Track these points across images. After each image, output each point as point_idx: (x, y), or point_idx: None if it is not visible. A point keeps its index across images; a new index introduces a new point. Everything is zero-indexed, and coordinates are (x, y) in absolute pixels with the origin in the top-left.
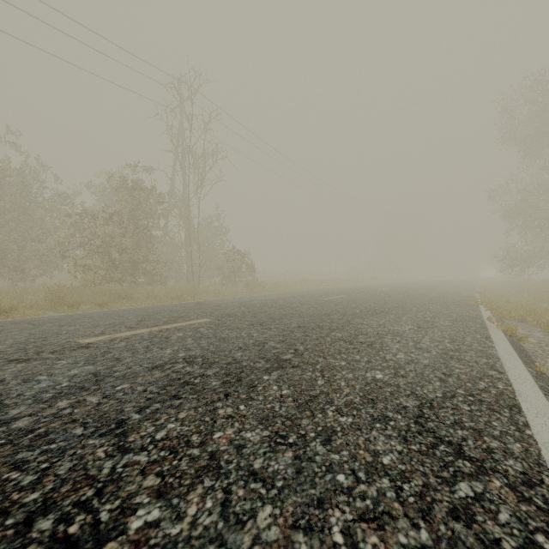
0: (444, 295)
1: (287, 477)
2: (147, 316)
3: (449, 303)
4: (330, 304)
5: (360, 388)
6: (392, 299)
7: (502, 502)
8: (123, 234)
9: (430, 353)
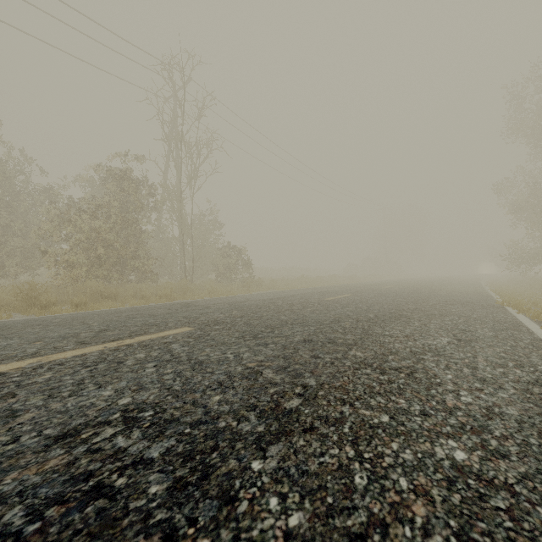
0: (458, 294)
1: None
2: (116, 322)
3: (470, 303)
4: (337, 306)
5: (442, 498)
6: (404, 299)
7: None
8: (110, 228)
9: (506, 391)
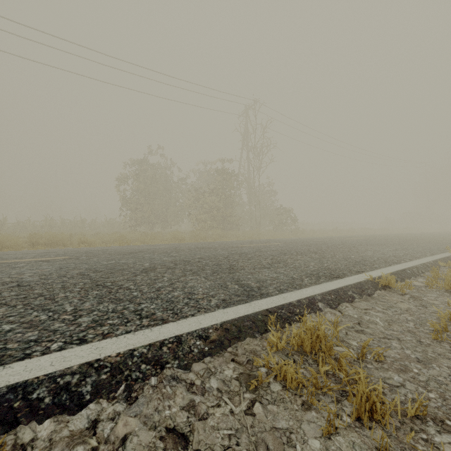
0: None
1: (316, 262)
2: (250, 242)
3: (448, 243)
4: (348, 241)
5: (343, 257)
6: (399, 240)
7: (365, 267)
8: (219, 201)
9: (384, 255)
